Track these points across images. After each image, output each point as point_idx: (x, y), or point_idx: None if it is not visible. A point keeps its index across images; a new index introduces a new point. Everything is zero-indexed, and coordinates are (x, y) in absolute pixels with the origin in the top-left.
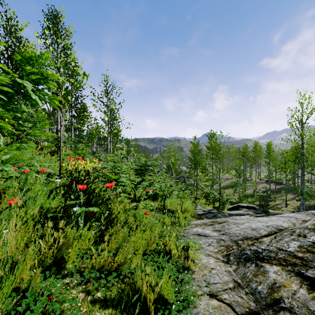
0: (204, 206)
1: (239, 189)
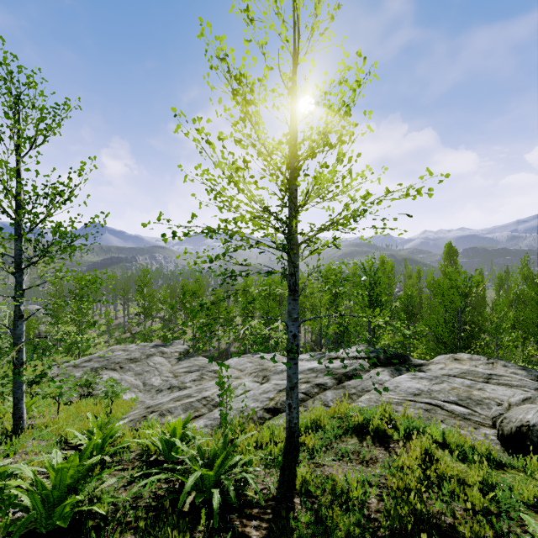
0: (60, 361)
1: (120, 332)
